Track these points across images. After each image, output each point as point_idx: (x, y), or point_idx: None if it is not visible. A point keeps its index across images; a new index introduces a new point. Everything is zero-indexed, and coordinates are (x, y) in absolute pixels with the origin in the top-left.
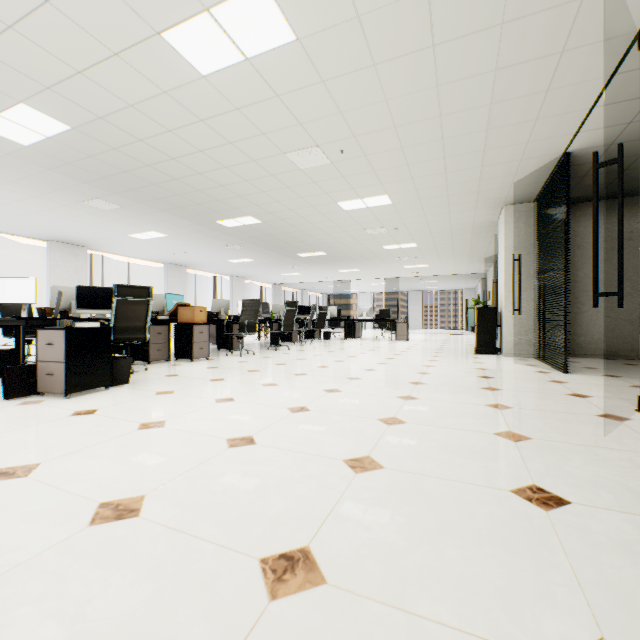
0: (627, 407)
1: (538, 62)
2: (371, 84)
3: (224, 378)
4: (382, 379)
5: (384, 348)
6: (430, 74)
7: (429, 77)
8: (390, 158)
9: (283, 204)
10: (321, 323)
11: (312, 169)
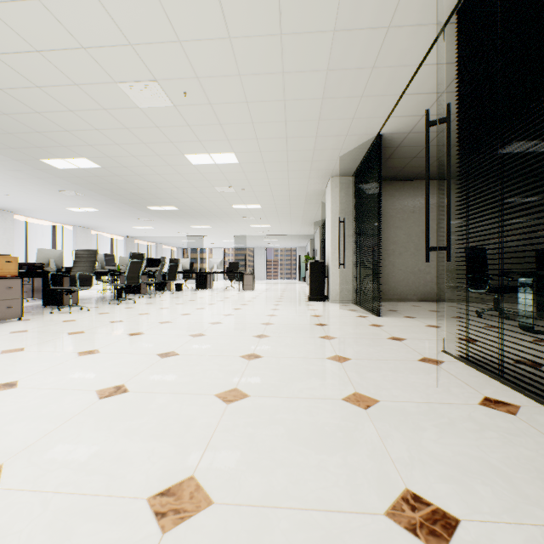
0: (435, 348)
1: (369, 33)
2: (212, 11)
3: (25, 347)
4: (227, 334)
5: (232, 298)
6: (274, 16)
7: (273, 20)
8: (236, 112)
9: (124, 148)
10: (172, 275)
11: (153, 110)
